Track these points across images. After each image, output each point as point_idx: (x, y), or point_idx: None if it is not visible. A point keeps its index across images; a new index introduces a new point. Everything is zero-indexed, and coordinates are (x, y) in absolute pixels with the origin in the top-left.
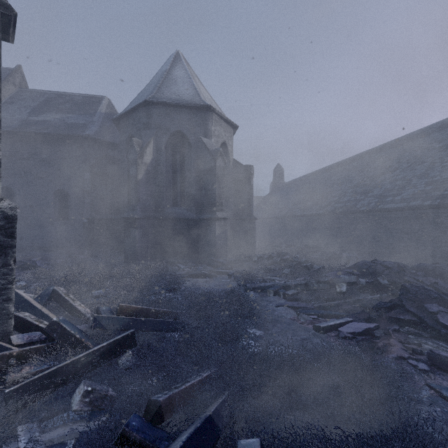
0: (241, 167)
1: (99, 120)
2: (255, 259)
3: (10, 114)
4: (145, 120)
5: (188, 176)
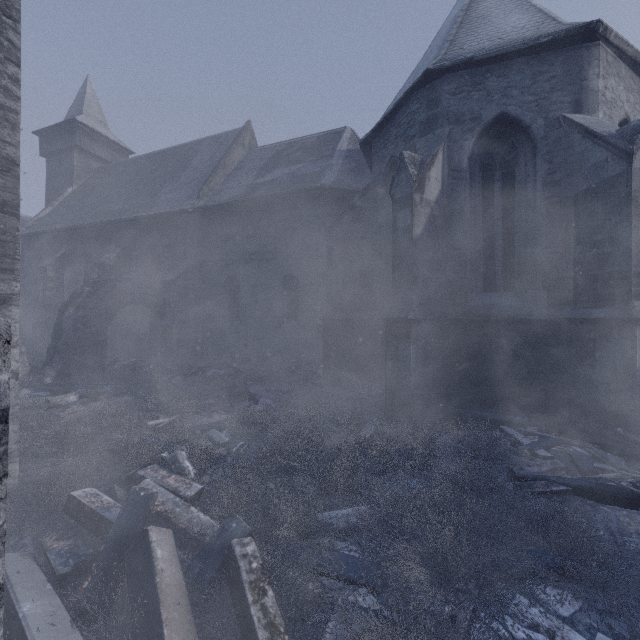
0: None
1: (338, 162)
2: None
3: (237, 182)
4: (423, 115)
5: (526, 217)
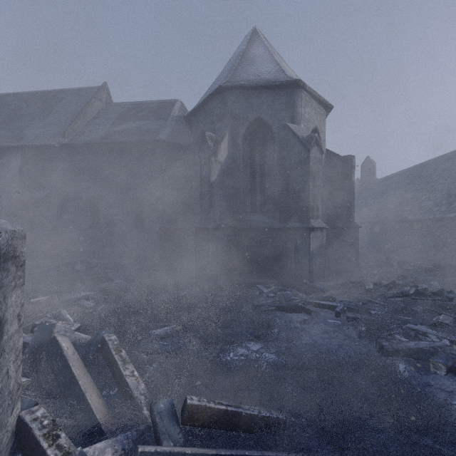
0: (337, 159)
1: (171, 124)
2: (369, 286)
3: (96, 127)
4: (218, 111)
5: (270, 174)
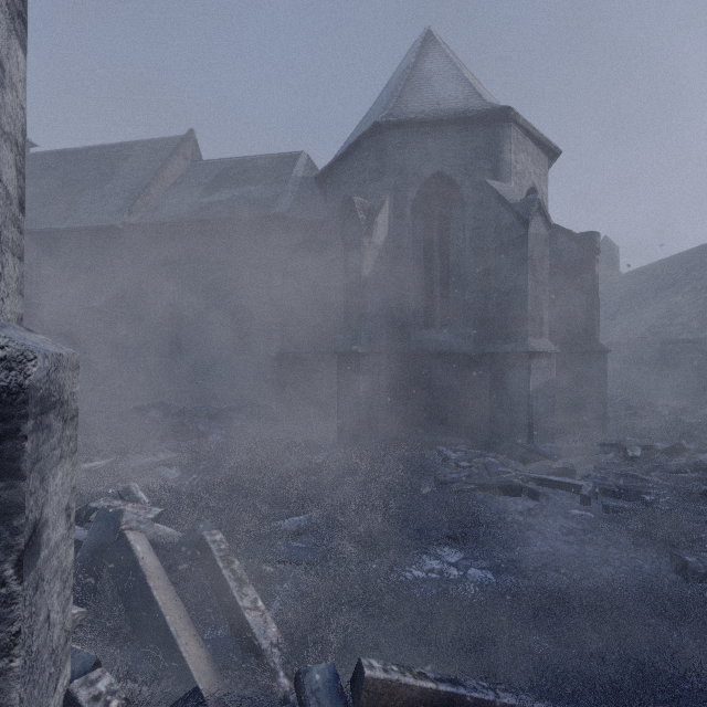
0: (568, 239)
1: (293, 189)
2: (634, 452)
3: (179, 198)
4: (373, 163)
5: (458, 264)
